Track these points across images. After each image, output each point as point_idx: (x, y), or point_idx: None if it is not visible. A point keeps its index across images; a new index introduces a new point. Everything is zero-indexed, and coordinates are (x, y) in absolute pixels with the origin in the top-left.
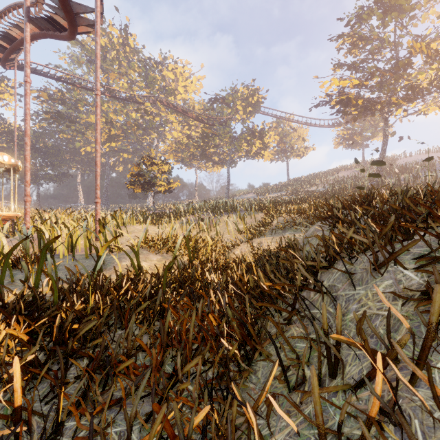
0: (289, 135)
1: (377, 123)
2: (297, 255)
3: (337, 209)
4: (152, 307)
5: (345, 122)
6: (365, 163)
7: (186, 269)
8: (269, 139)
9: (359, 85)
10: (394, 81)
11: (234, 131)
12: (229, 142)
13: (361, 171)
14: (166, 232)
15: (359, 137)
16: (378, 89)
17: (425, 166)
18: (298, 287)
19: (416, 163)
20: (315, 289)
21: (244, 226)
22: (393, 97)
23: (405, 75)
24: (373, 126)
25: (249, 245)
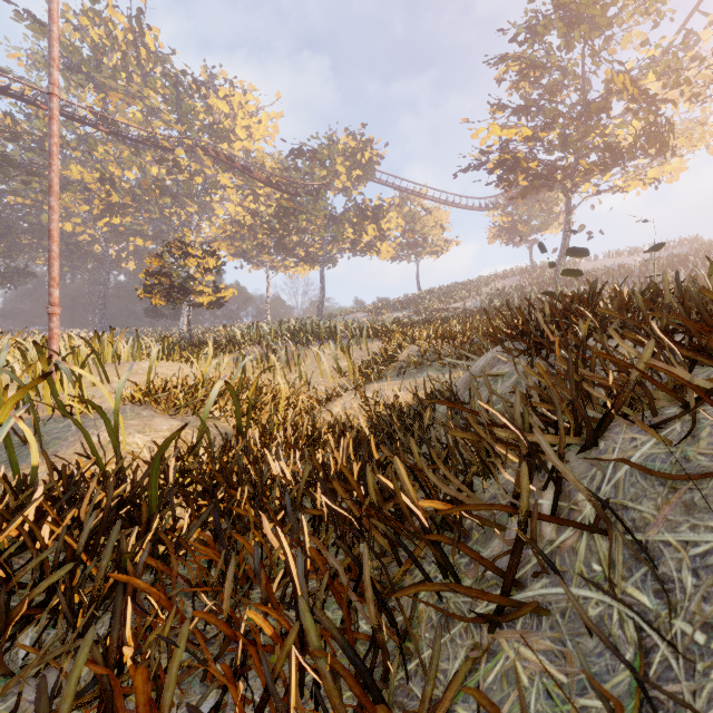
0: (420, 219)
1: (551, 207)
2: (503, 416)
3: (533, 321)
4: (114, 558)
5: (505, 202)
6: (533, 268)
7: (230, 447)
8: (388, 223)
9: (532, 138)
10: (585, 134)
11: (332, 207)
12: (324, 226)
13: (549, 266)
14: (205, 373)
15: (525, 228)
16: (560, 146)
17: (650, 260)
18: (524, 516)
19: (608, 268)
20: (570, 521)
21: (349, 362)
22: (582, 161)
23: (600, 126)
24: (546, 211)
25: (358, 396)
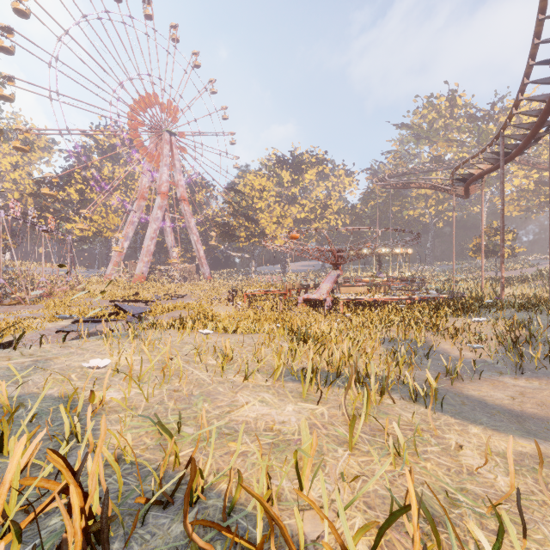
0: None
1: None
2: None
3: None
4: None
5: None
6: None
7: None
8: None
9: None
10: None
11: None
12: None
13: None
14: None
15: None
16: None
17: None
18: None
19: None
20: None
21: None
22: None
23: None
24: None
25: None
